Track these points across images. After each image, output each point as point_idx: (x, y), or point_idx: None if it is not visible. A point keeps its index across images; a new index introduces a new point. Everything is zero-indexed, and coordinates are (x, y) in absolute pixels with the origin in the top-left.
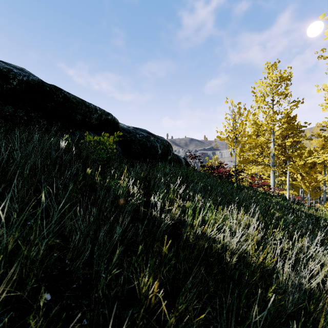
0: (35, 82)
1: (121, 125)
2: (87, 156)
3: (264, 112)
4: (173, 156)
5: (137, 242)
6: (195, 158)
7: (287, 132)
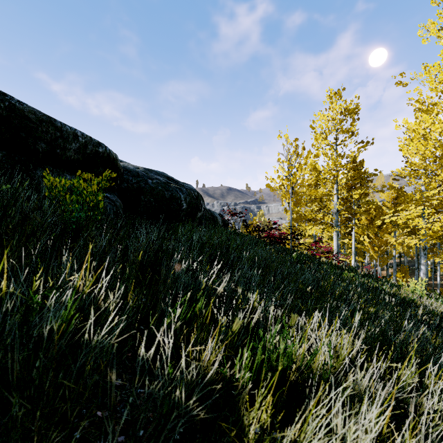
0: None
1: (125, 165)
2: (23, 217)
3: (325, 154)
4: (206, 212)
5: None
6: (235, 214)
7: (354, 181)
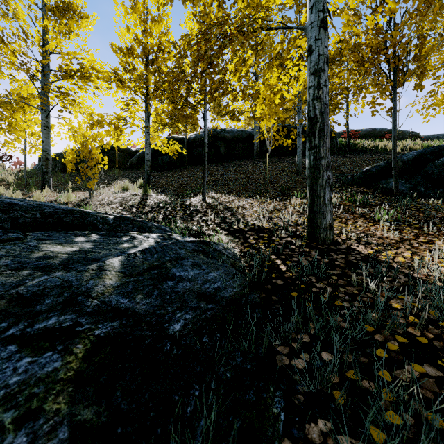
0: (387, 130)
1: (423, 136)
2: None
3: None
4: None
5: None
6: None
7: None
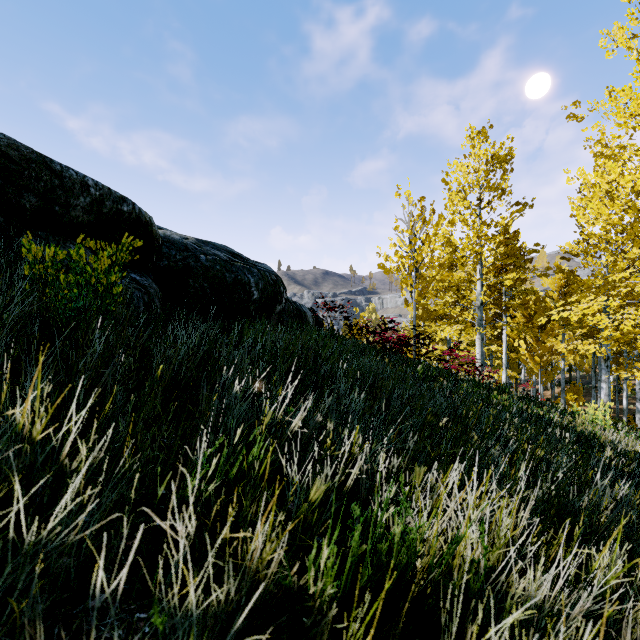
0: None
1: (166, 233)
2: None
3: (464, 222)
4: (289, 304)
5: None
6: (333, 309)
7: (505, 261)
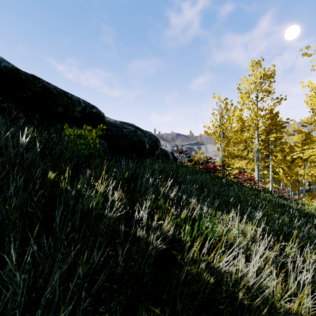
0: (8, 69)
1: (108, 119)
2: (61, 152)
3: (248, 108)
4: (161, 150)
5: (116, 273)
6: (182, 152)
7: (270, 128)
